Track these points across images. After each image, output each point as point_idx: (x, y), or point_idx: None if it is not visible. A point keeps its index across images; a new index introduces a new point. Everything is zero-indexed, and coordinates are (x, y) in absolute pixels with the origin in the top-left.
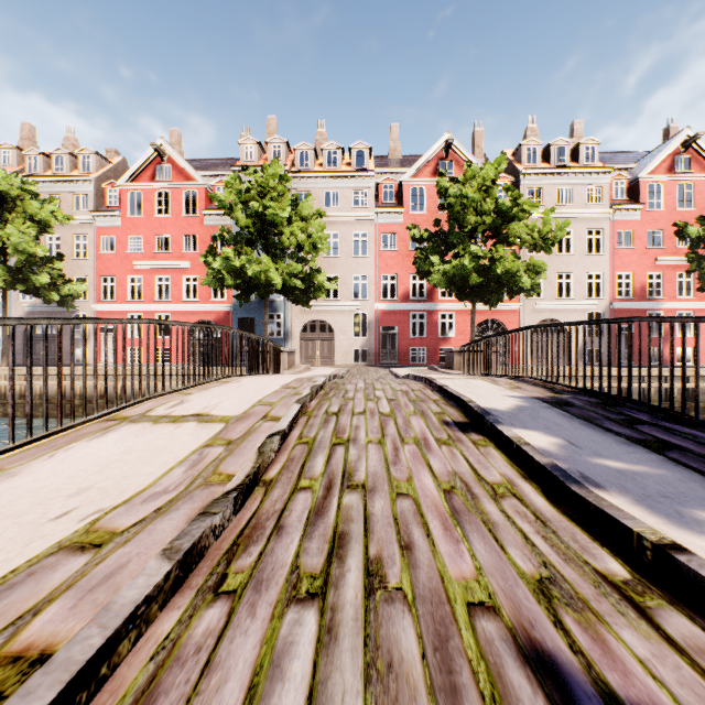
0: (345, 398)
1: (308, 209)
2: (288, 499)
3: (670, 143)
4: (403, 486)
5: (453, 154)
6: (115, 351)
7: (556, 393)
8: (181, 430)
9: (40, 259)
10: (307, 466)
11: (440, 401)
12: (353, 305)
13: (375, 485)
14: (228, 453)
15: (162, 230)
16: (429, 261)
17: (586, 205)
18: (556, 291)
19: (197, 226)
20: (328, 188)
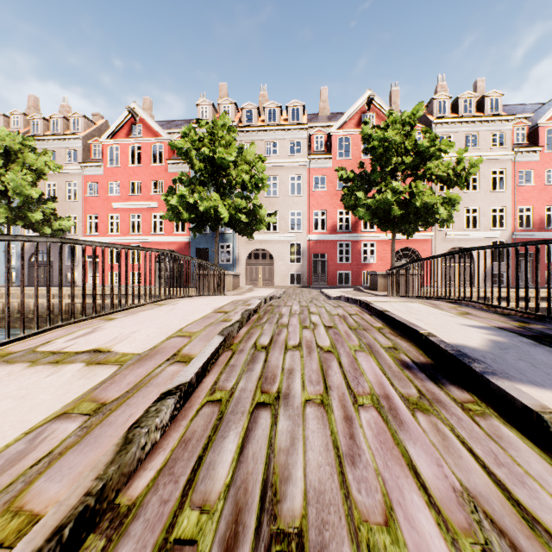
0: (278, 324)
1: (252, 155)
2: None
3: None
4: (382, 546)
5: (374, 108)
6: (6, 273)
7: (521, 322)
8: (52, 378)
9: (37, 201)
10: (206, 463)
11: (385, 330)
12: (289, 236)
13: (322, 538)
14: (78, 437)
15: (135, 177)
16: (354, 197)
17: (491, 148)
18: (464, 223)
19: (163, 173)
20: (269, 140)
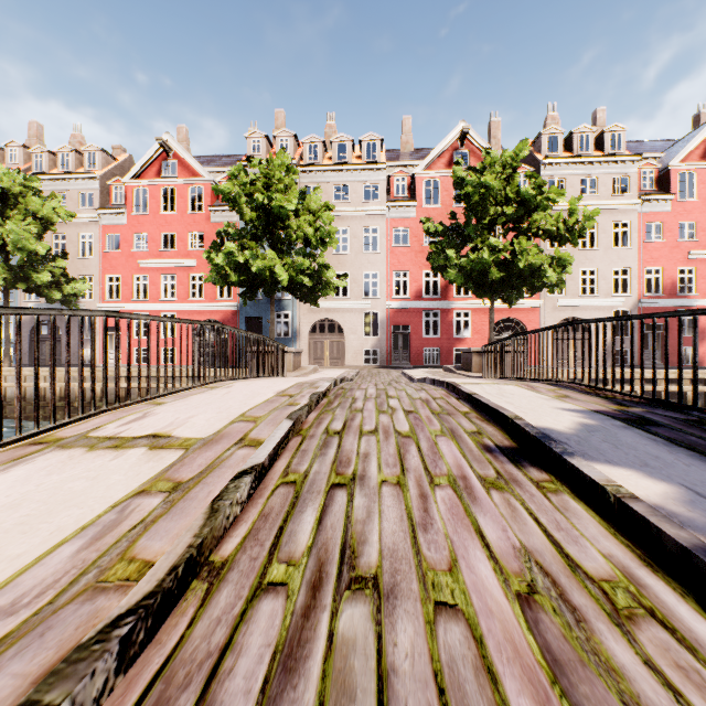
0: (352, 409)
1: (317, 203)
2: (239, 616)
3: (704, 128)
4: (444, 583)
5: (468, 145)
6: (51, 352)
7: (621, 405)
8: (118, 461)
9: (43, 257)
10: (287, 531)
11: (471, 414)
12: (363, 304)
13: (395, 579)
14: (165, 509)
15: (168, 228)
16: (444, 256)
17: (612, 196)
18: (579, 288)
19: (203, 223)
20: (338, 182)
